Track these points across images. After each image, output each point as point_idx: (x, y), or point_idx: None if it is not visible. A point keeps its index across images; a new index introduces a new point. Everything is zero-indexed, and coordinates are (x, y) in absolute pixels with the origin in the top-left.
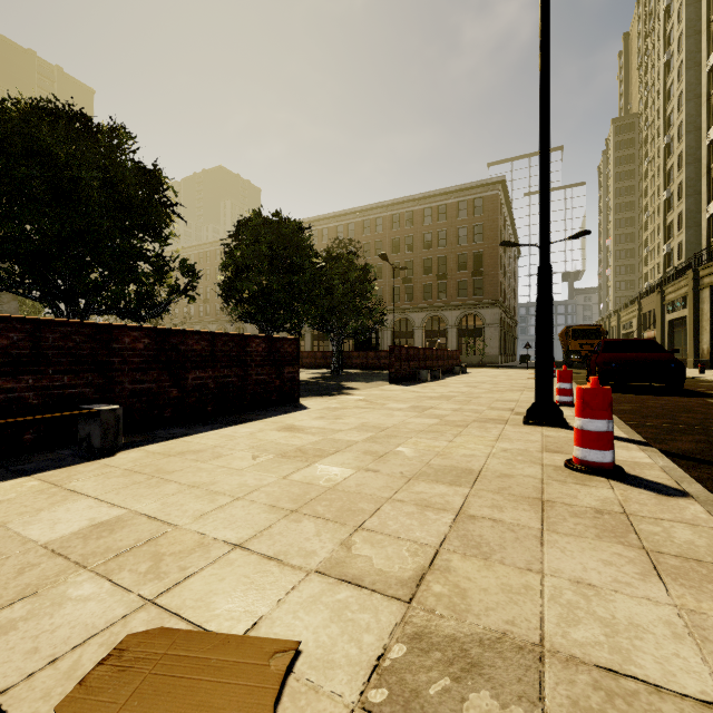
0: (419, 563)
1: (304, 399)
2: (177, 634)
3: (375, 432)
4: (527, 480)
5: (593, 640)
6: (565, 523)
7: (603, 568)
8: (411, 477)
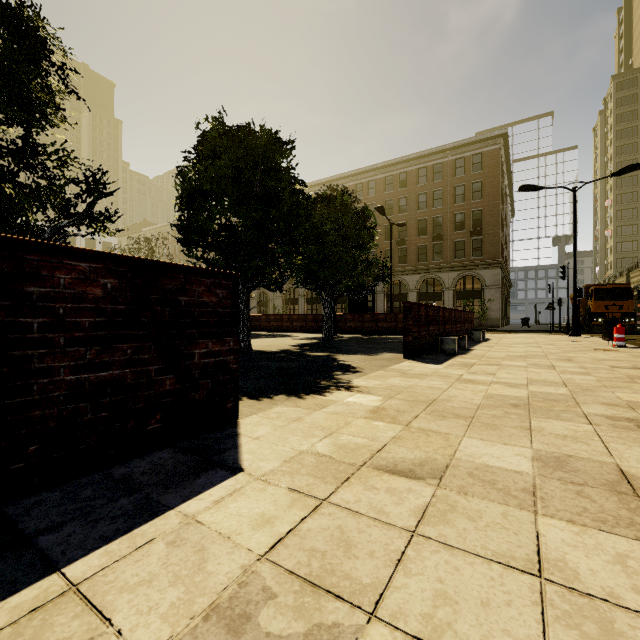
0: None
1: (256, 406)
2: None
3: None
4: None
5: None
6: None
7: None
8: None
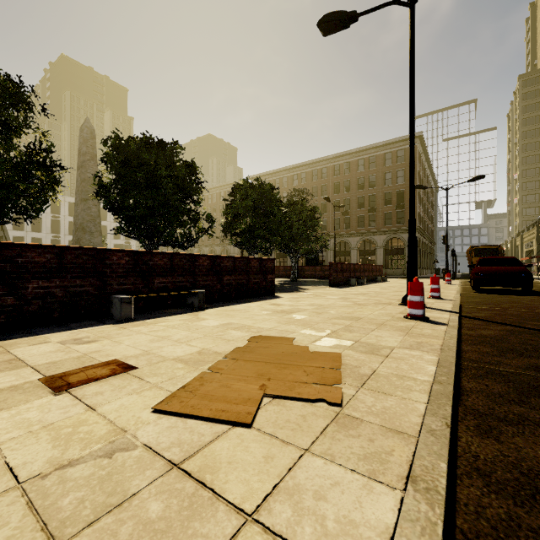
0: (329, 332)
1: (278, 293)
2: (265, 336)
3: (318, 306)
4: (381, 320)
5: (372, 341)
6: (386, 328)
7: (388, 334)
8: (332, 318)
